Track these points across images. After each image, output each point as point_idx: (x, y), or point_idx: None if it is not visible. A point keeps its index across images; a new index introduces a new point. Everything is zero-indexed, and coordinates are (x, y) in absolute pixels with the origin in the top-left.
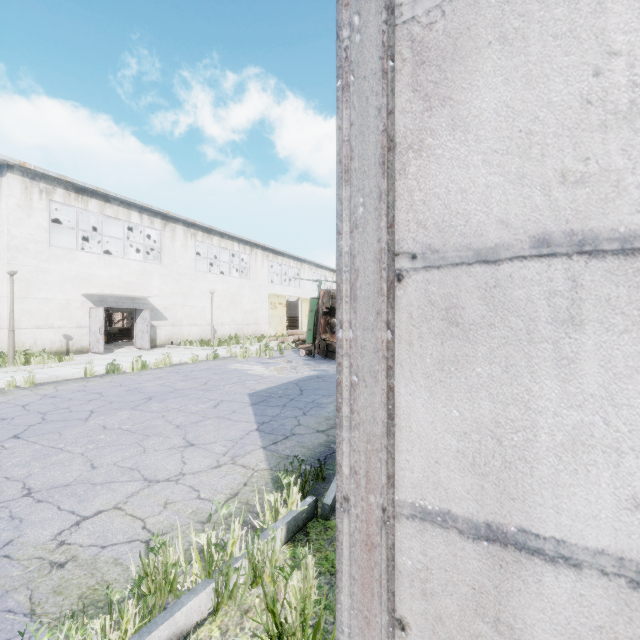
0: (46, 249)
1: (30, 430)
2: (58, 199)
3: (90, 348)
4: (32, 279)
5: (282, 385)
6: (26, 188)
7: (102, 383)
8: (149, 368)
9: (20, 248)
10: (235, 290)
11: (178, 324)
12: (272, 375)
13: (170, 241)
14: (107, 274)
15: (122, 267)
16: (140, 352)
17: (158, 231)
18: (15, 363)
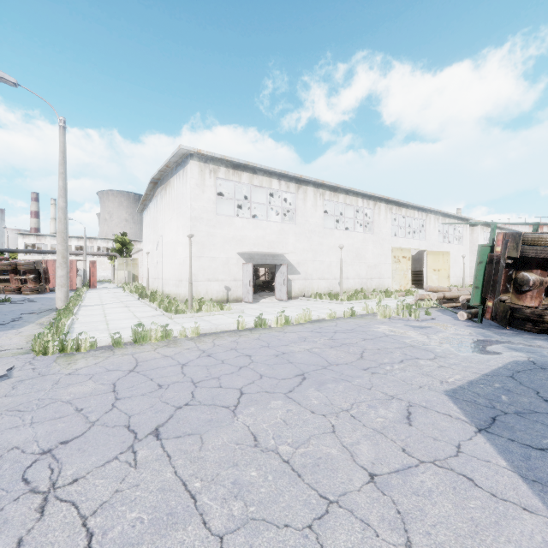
0: (213, 217)
1: (174, 419)
2: (221, 176)
3: (242, 298)
4: (205, 242)
5: (489, 378)
6: (201, 170)
7: (251, 340)
8: (291, 324)
9: (197, 218)
10: (359, 245)
11: (309, 278)
12: (448, 352)
13: (302, 202)
14: (254, 235)
15: (265, 228)
16: (279, 303)
17: (292, 194)
18: (191, 310)
